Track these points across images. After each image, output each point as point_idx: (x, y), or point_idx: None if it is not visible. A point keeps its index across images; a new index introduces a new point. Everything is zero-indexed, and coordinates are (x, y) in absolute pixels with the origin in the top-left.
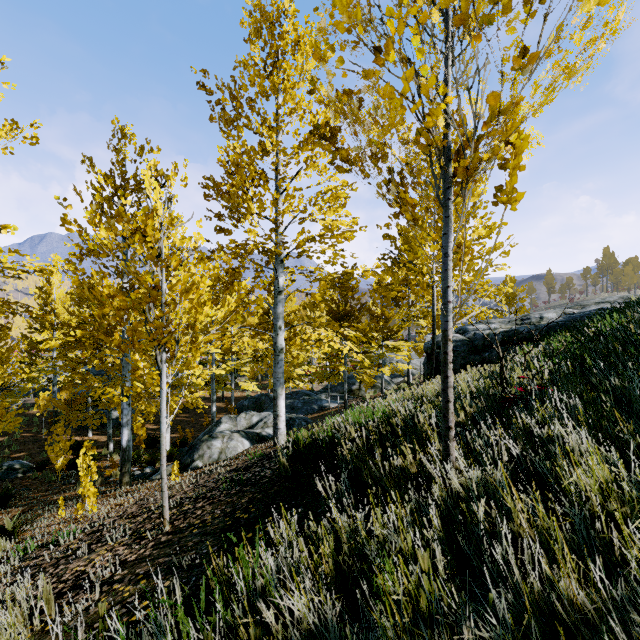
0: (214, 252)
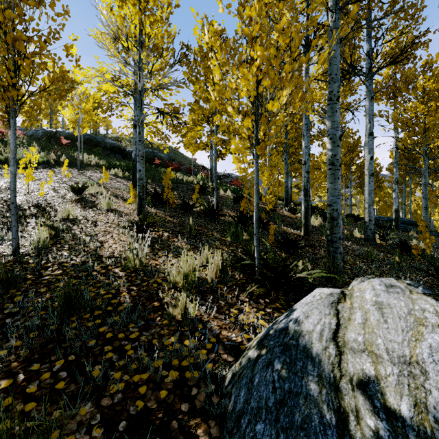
0: None
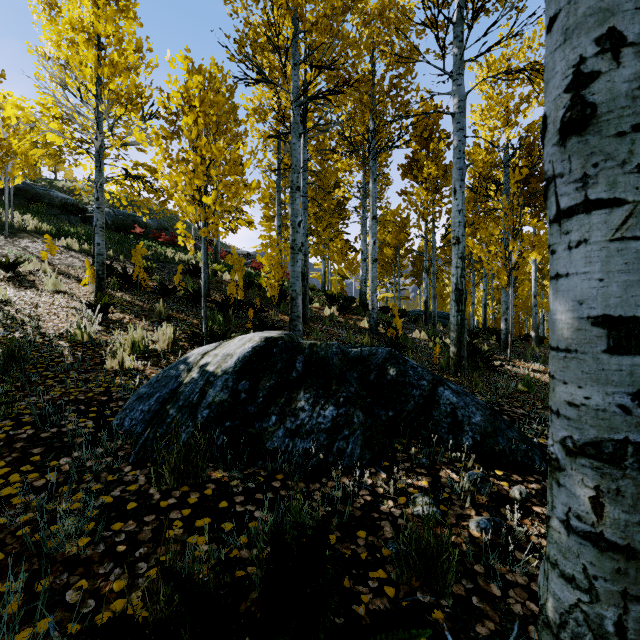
0: None
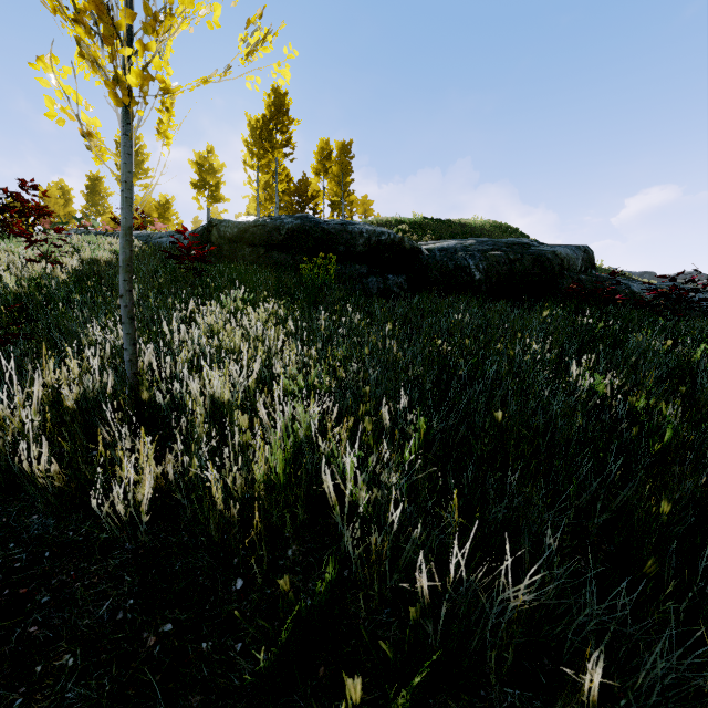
0: None
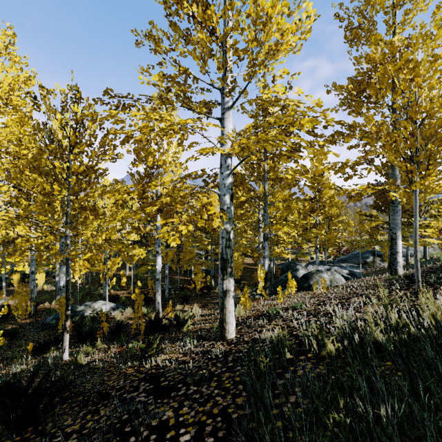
0: (333, 137)
